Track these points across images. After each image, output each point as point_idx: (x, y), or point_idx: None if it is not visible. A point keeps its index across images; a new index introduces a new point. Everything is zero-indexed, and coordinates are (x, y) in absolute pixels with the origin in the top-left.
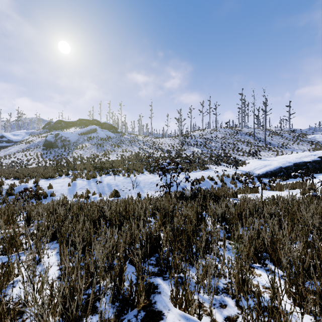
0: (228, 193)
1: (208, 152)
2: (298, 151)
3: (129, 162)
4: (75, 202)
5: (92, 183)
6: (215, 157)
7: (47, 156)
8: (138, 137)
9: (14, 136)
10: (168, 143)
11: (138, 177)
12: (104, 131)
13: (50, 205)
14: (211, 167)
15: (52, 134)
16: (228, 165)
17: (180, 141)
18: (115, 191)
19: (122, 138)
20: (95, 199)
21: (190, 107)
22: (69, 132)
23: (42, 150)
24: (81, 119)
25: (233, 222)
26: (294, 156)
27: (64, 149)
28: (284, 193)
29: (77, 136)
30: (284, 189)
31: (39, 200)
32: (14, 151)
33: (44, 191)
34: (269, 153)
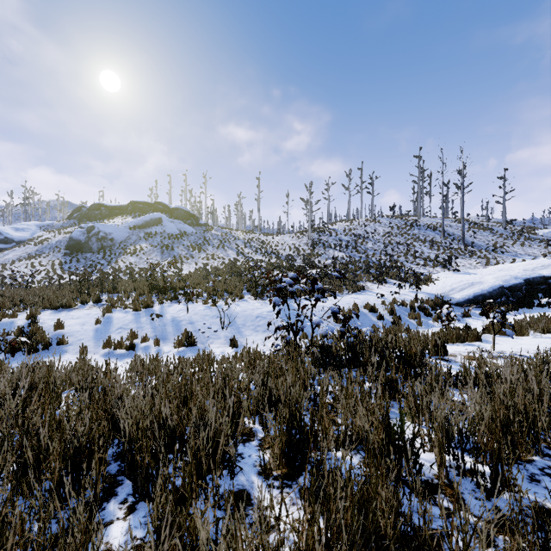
0: (427, 346)
1: (361, 260)
2: (525, 258)
3: (217, 278)
4: (67, 373)
5: (144, 318)
6: (375, 268)
7: (71, 267)
8: (235, 233)
9: (17, 232)
10: (289, 244)
11: (232, 307)
12: (176, 223)
13: (7, 381)
14: (369, 286)
15: (81, 228)
16: (400, 283)
17: (311, 240)
18: (188, 334)
19: (207, 235)
20: (146, 350)
21: (328, 181)
22: (113, 223)
23: (62, 255)
24: (135, 203)
25: (503, 458)
26: (521, 267)
27: (103, 254)
28: (534, 342)
29: (126, 231)
30: (528, 333)
31: (34, 353)
32: (13, 257)
33: (46, 334)
34: (472, 261)
